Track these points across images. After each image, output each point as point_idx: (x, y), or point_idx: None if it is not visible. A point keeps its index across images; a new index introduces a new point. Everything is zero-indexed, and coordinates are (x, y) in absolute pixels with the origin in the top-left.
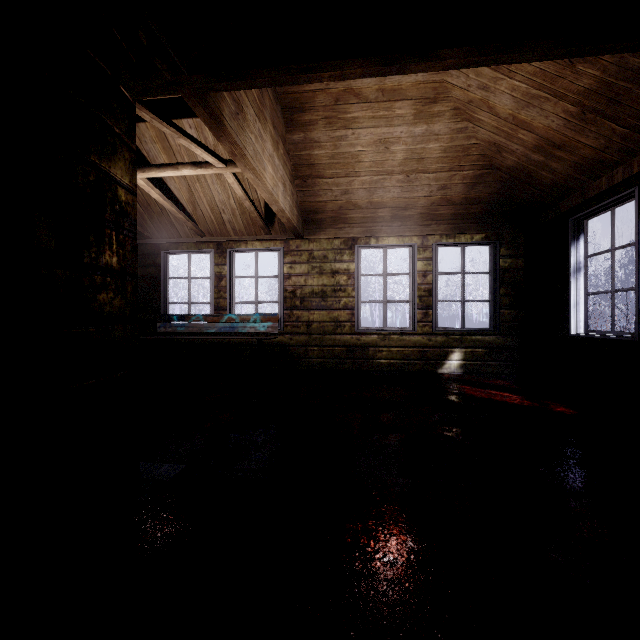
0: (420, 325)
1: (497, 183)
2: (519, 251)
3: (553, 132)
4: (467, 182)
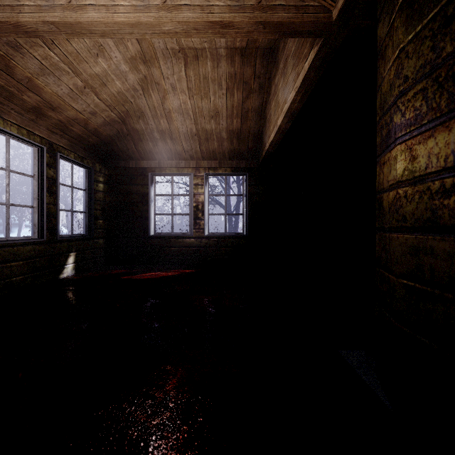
0: (47, 233)
1: (116, 131)
2: (103, 179)
3: (177, 132)
4: (107, 120)
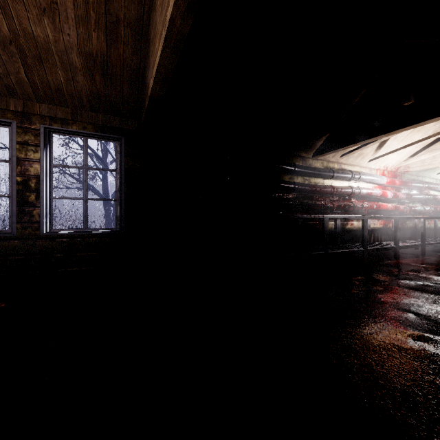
0: None
1: None
2: None
3: None
4: None
